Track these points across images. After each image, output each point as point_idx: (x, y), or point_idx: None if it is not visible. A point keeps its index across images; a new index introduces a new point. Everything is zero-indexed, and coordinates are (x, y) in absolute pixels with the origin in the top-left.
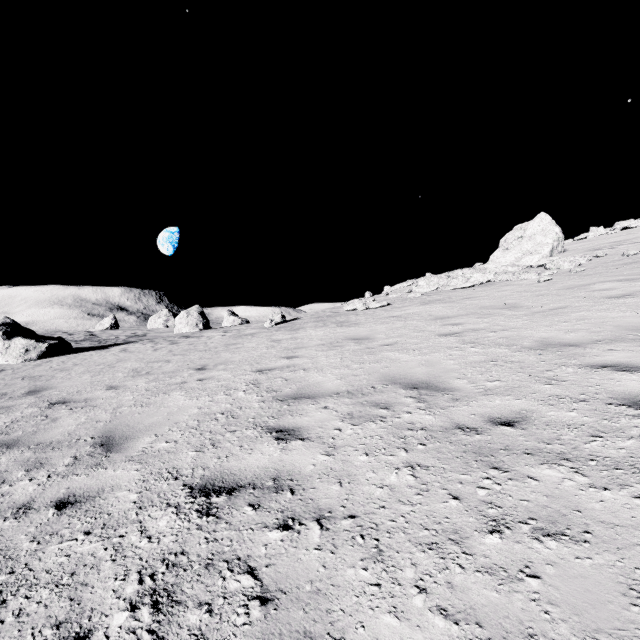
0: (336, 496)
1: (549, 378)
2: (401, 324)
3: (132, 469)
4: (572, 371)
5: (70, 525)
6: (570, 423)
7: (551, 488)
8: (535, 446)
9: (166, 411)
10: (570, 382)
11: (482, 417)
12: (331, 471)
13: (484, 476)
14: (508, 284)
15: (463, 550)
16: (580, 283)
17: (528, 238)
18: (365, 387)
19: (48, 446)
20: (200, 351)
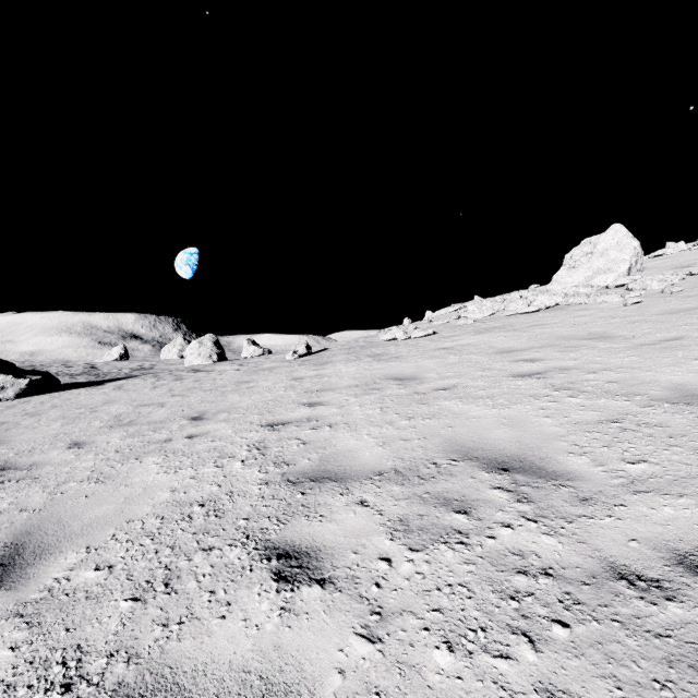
0: None
1: None
2: (456, 359)
3: (7, 643)
4: None
5: None
6: None
7: None
8: None
9: (125, 494)
10: None
11: (656, 549)
12: None
13: None
14: (584, 308)
15: None
16: (684, 306)
17: (599, 254)
18: (422, 463)
19: None
20: (204, 391)
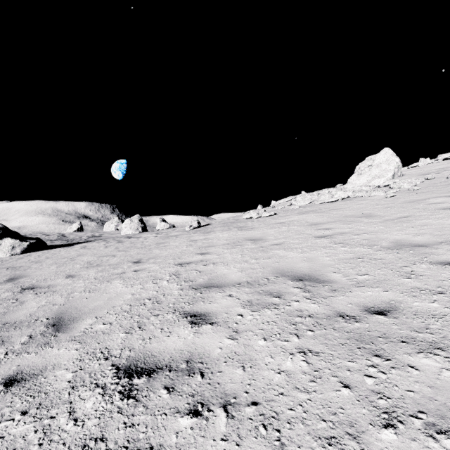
0: (240, 381)
1: (408, 273)
2: (285, 228)
3: (73, 348)
4: (426, 267)
5: (11, 404)
6: (434, 313)
7: (432, 378)
8: (408, 334)
9: (107, 296)
10: (426, 276)
11: (358, 306)
12: (235, 355)
13: (369, 364)
14: (363, 199)
15: (362, 447)
16: (418, 198)
17: (376, 166)
18: (261, 278)
19: (12, 325)
20: (138, 248)
